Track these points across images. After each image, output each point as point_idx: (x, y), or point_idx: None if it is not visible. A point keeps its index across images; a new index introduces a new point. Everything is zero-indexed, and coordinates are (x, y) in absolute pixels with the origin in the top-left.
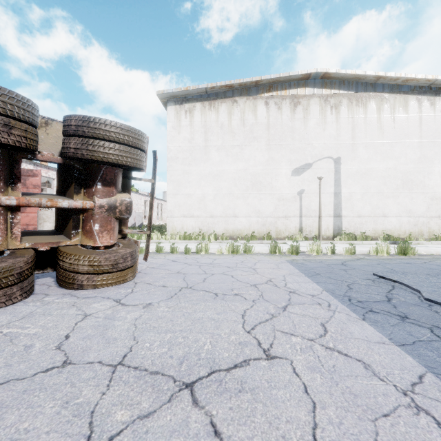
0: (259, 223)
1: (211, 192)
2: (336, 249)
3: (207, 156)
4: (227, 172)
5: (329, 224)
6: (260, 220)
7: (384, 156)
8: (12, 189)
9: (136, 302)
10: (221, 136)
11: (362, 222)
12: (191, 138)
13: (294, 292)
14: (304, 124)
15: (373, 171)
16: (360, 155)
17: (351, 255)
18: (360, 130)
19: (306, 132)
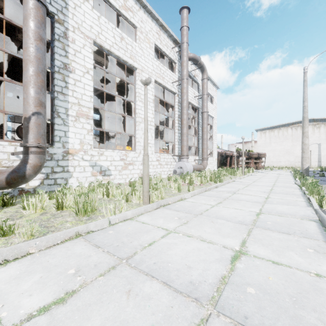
0: (288, 164)
1: (271, 155)
2: None
3: (270, 145)
4: (277, 149)
5: (315, 164)
6: (289, 163)
7: None
8: (254, 160)
9: None
10: (275, 139)
11: None
12: (265, 140)
13: None
14: None
15: None
16: None
17: None
18: None
19: None
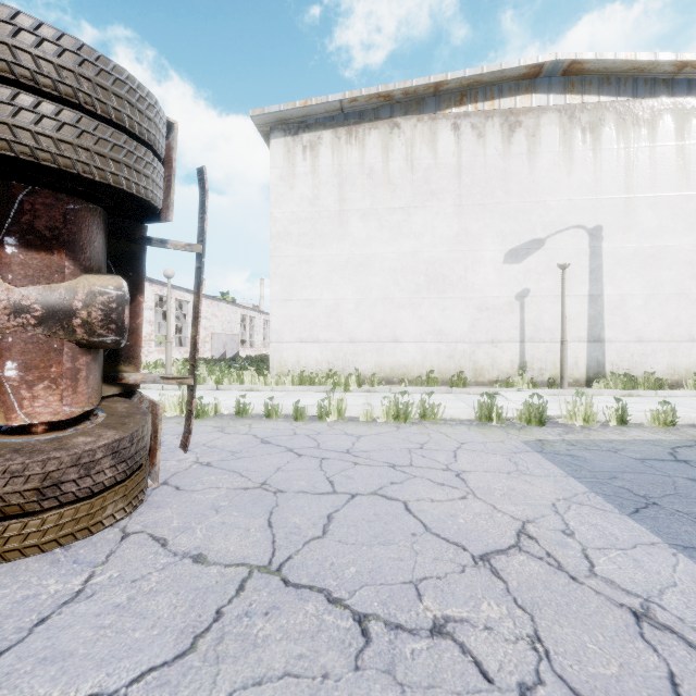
0: (441, 354)
1: (350, 296)
2: (631, 414)
3: (343, 228)
4: (381, 258)
5: (578, 357)
6: (442, 347)
7: (692, 222)
8: None
9: (30, 693)
10: (369, 191)
11: (645, 351)
12: (313, 196)
13: (654, 620)
14: (528, 164)
15: (668, 251)
16: (641, 221)
17: (665, 427)
18: (641, 172)
19: (534, 179)
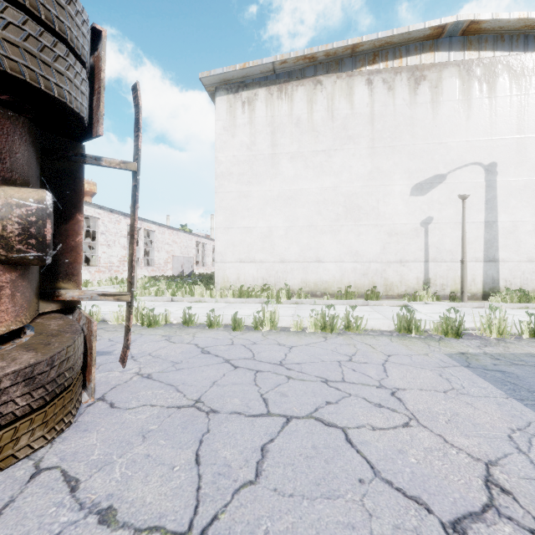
0: (357, 272)
1: (281, 224)
2: None
3: (274, 168)
4: (306, 193)
5: (475, 274)
6: (358, 266)
7: None
8: None
9: None
10: (297, 137)
11: (534, 270)
12: (251, 142)
13: None
14: (432, 111)
15: None
16: (531, 157)
17: None
18: (531, 116)
19: (436, 124)
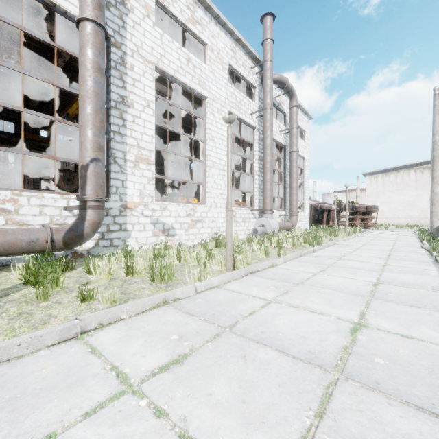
0: (411, 221)
1: (386, 208)
2: None
3: (384, 194)
4: (394, 200)
5: None
6: (411, 219)
7: None
8: (361, 216)
9: None
10: (391, 186)
11: None
12: (376, 188)
13: None
14: None
15: None
16: None
17: None
18: None
19: None
